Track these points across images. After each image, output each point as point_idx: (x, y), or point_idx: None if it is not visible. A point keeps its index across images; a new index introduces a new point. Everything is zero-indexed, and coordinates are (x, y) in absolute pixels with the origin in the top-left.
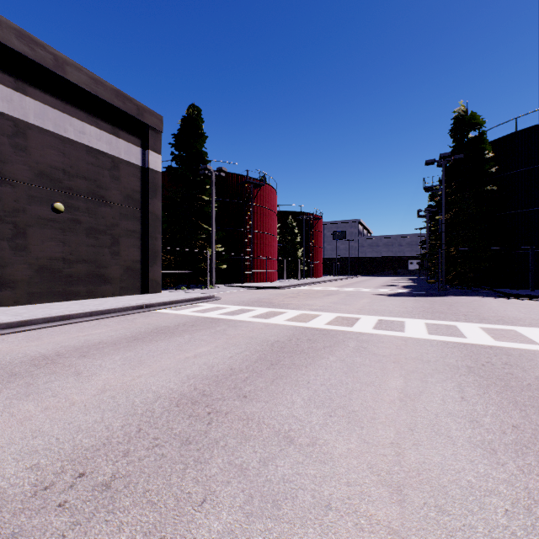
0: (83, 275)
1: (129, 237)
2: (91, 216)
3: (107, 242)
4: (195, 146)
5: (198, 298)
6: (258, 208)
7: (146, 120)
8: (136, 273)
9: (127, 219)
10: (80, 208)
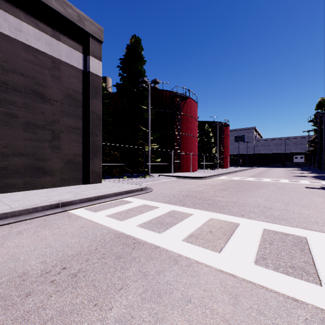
0: (20, 168)
1: (70, 132)
2: (29, 111)
3: (47, 137)
4: (136, 67)
5: (128, 191)
6: (184, 116)
7: (87, 28)
8: (77, 165)
9: (68, 116)
10: (16, 103)
